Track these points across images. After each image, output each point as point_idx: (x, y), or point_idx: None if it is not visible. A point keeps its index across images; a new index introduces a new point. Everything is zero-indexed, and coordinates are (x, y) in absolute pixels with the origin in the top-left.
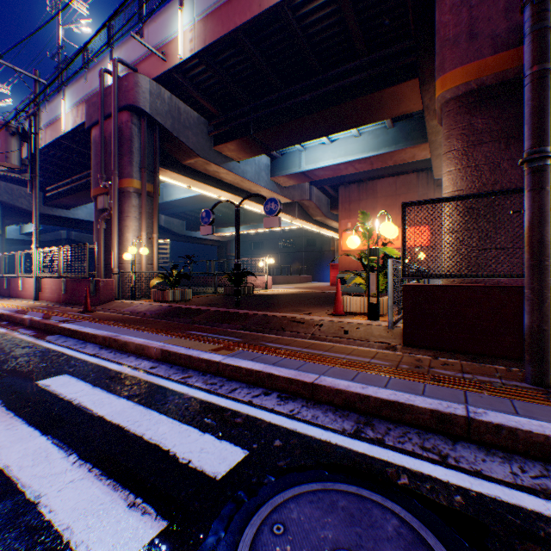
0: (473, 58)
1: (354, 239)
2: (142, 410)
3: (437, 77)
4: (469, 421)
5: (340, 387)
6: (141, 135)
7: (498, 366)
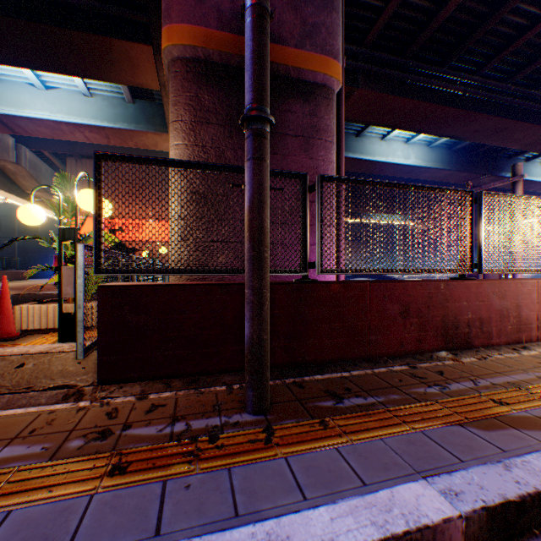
0: (201, 23)
1: (33, 210)
2: None
3: (165, 25)
4: None
5: None
6: None
7: (221, 387)
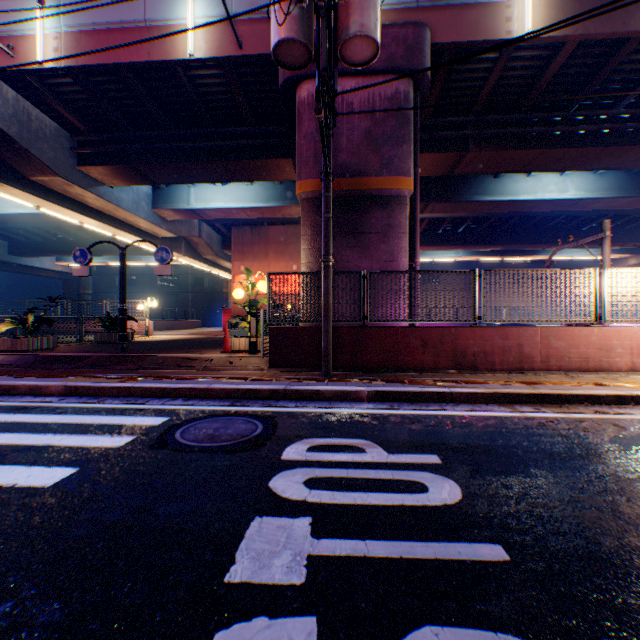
0: (317, 177)
1: (239, 292)
2: (80, 416)
3: (298, 181)
4: (286, 390)
5: (224, 387)
6: None
7: (317, 372)
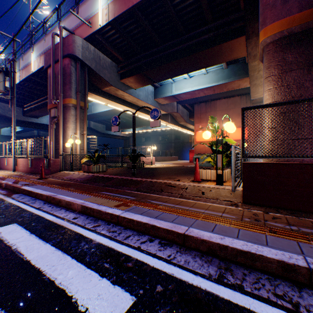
0: (285, 15)
1: (207, 133)
2: (60, 255)
3: (261, 29)
4: (311, 272)
5: (204, 238)
6: (77, 72)
7: (312, 219)
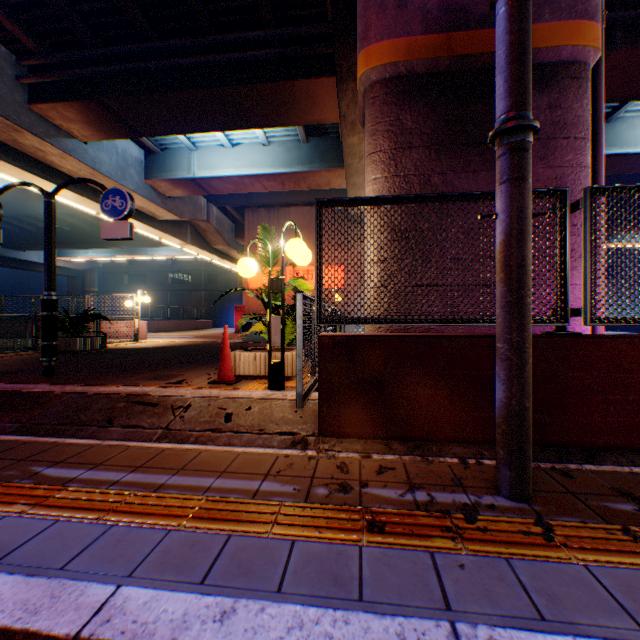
0: (403, 33)
1: (249, 263)
2: None
3: (362, 49)
4: None
5: None
6: None
7: (450, 458)
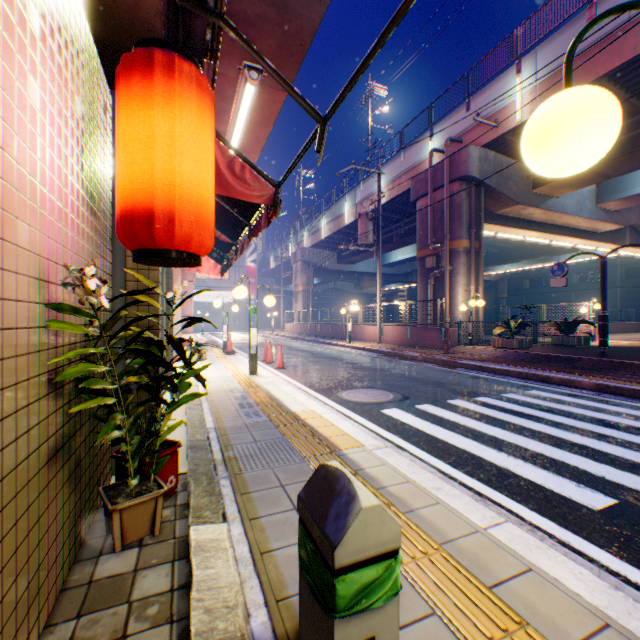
0: None
1: None
2: None
3: None
4: None
5: None
6: (468, 199)
7: None
